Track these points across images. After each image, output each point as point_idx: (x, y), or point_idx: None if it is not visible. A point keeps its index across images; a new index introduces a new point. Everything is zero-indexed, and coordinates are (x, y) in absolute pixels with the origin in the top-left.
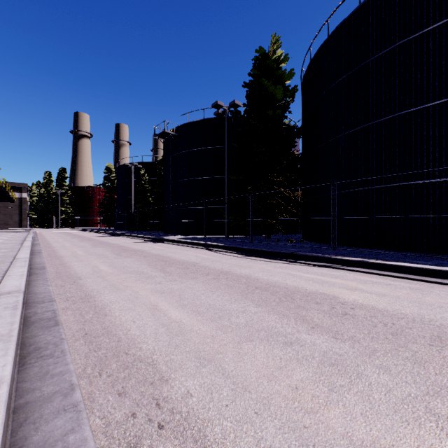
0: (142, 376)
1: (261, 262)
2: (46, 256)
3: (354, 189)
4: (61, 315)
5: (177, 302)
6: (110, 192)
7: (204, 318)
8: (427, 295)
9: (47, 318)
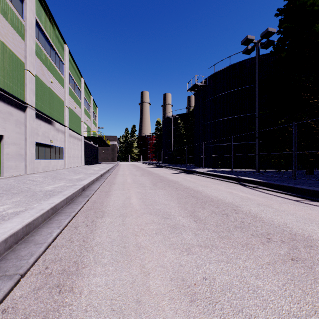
0: None
1: None
2: (105, 182)
3: None
4: None
5: None
6: (158, 137)
7: None
8: None
9: None
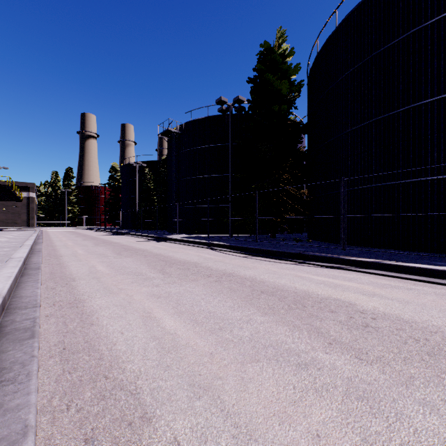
0: (119, 412)
1: (266, 262)
2: (45, 255)
3: (364, 186)
4: (42, 323)
5: (173, 309)
6: (115, 191)
7: (202, 330)
8: None
9: (23, 328)
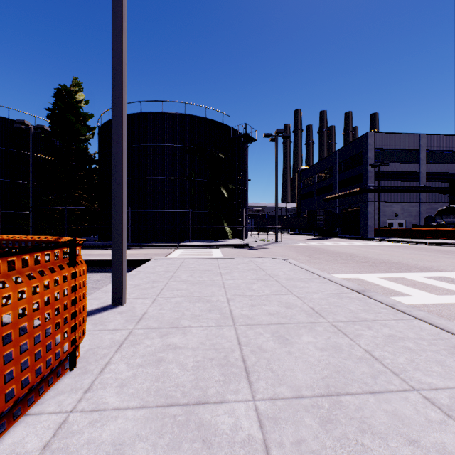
0: None
1: (97, 250)
2: None
3: (138, 210)
4: None
5: None
6: None
7: None
8: (164, 250)
9: None
